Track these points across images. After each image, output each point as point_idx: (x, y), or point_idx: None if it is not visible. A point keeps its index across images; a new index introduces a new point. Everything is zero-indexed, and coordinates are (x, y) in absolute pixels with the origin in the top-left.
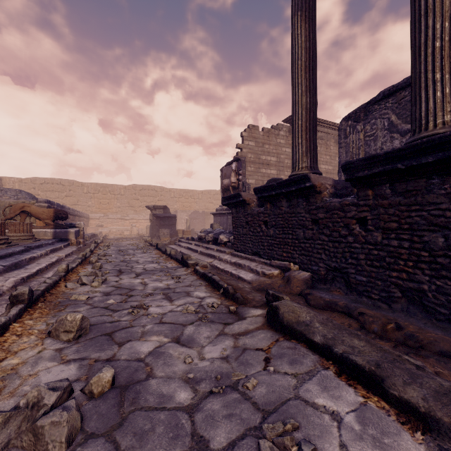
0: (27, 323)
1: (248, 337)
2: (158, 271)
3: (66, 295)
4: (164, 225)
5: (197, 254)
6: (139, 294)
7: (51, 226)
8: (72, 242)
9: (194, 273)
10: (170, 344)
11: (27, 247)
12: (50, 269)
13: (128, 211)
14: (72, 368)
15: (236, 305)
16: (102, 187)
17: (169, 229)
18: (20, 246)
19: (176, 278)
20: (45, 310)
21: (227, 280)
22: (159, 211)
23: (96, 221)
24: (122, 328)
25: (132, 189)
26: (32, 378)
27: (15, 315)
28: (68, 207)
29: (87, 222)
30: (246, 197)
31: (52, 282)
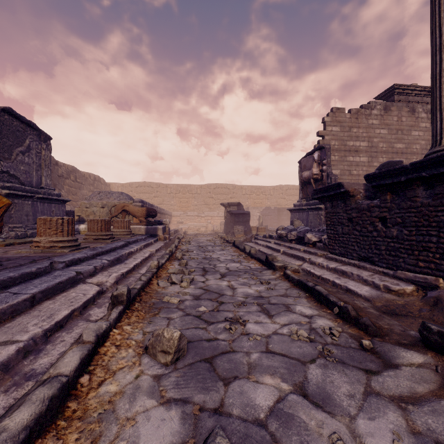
0: (125, 330)
1: (425, 410)
2: (242, 272)
3: (159, 295)
4: (238, 222)
5: (280, 254)
6: (230, 302)
7: (144, 223)
8: (160, 238)
9: (284, 278)
10: (294, 398)
11: (126, 242)
12: (144, 264)
13: (204, 208)
14: (173, 418)
15: (366, 336)
16: (182, 188)
17: (243, 226)
18: (121, 241)
19: (266, 284)
20: (141, 313)
21: (335, 293)
22: (233, 208)
23: (177, 218)
24: (222, 352)
25: (207, 188)
26: (129, 426)
27: (115, 319)
28: (156, 206)
29: (170, 219)
30: (349, 188)
31: (146, 280)
